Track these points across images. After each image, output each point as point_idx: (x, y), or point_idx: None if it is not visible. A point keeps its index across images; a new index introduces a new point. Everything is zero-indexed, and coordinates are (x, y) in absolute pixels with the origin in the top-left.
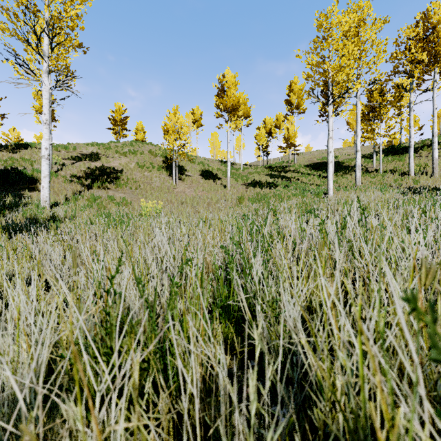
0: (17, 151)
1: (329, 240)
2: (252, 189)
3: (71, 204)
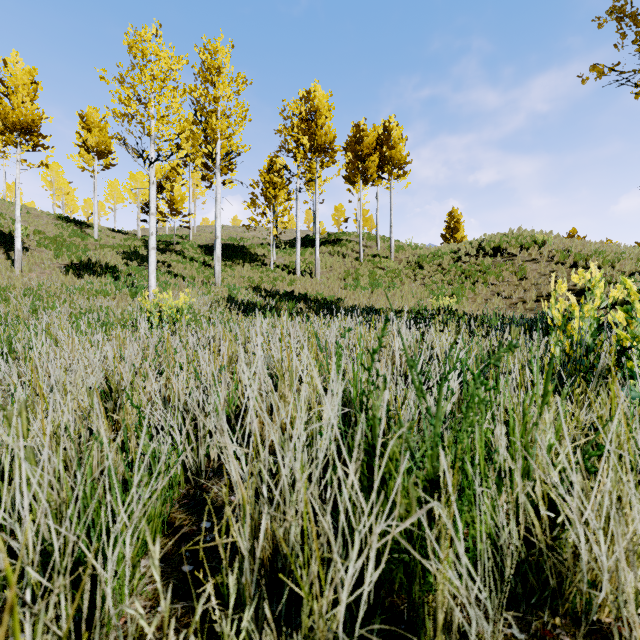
0: None
1: None
2: (57, 275)
3: None
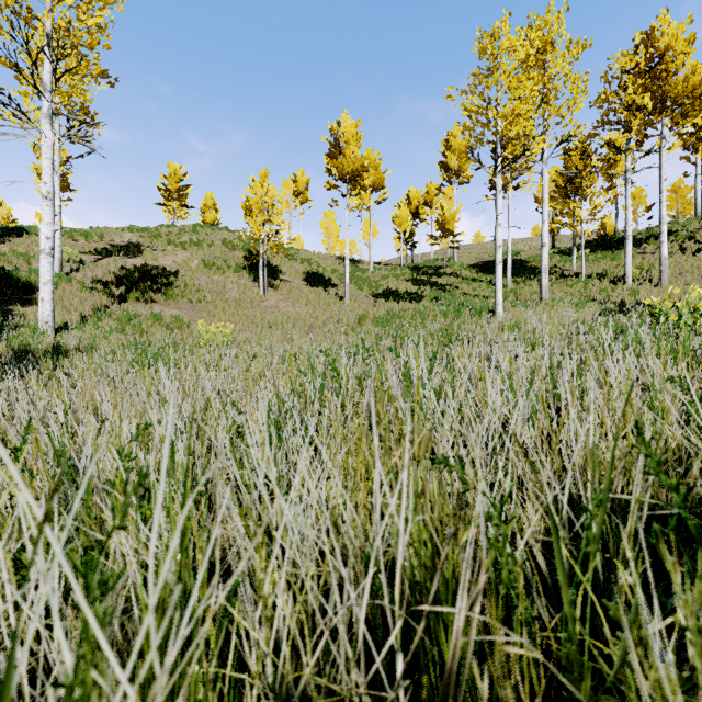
0: (5, 241)
1: (412, 391)
2: (383, 302)
3: (89, 327)
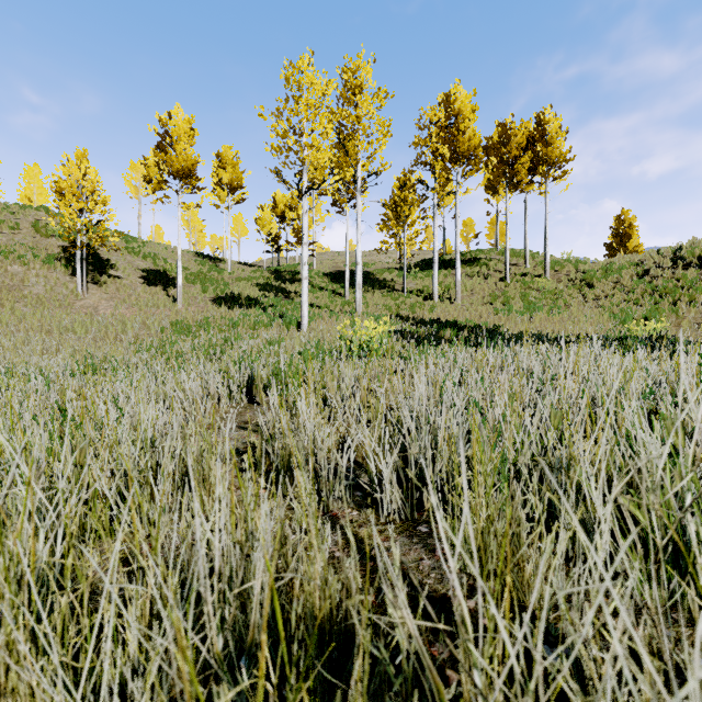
0: None
1: None
2: (213, 308)
3: None
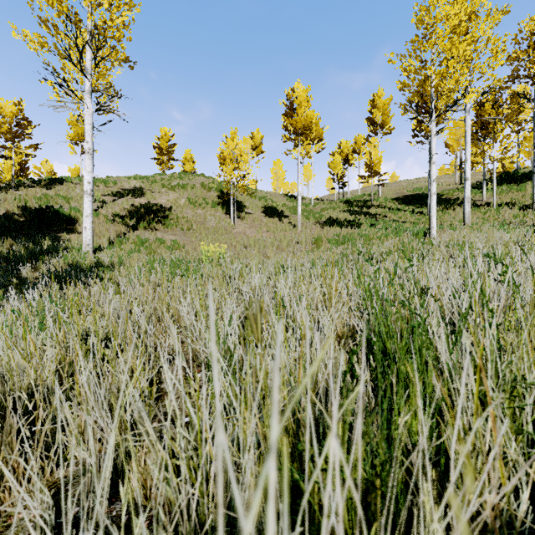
0: (51, 187)
1: (519, 295)
2: (329, 228)
3: (116, 248)
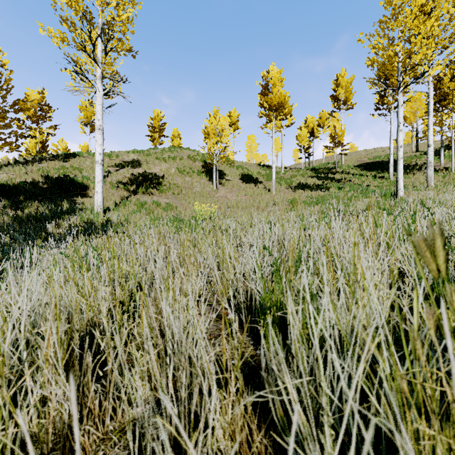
0: (67, 160)
1: None
2: (301, 192)
3: (121, 209)
